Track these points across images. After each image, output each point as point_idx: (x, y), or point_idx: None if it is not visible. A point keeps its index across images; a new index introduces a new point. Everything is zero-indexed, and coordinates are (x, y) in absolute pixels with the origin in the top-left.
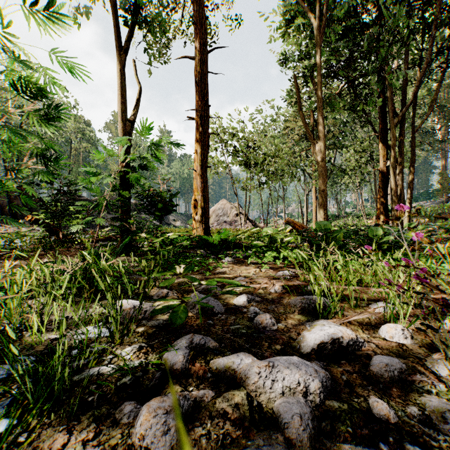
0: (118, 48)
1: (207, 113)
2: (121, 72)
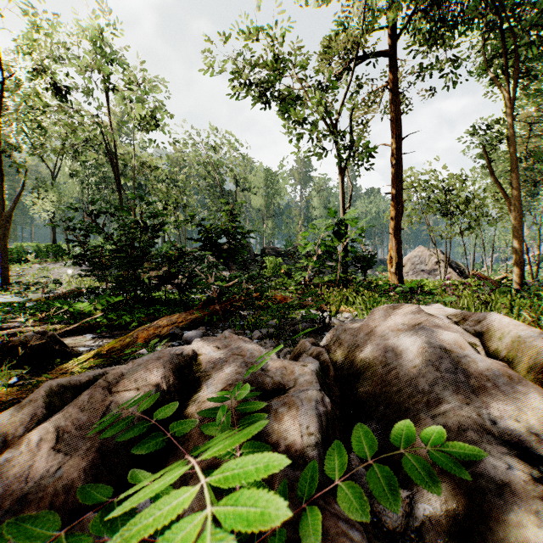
0: (341, 169)
1: (400, 188)
2: (342, 183)
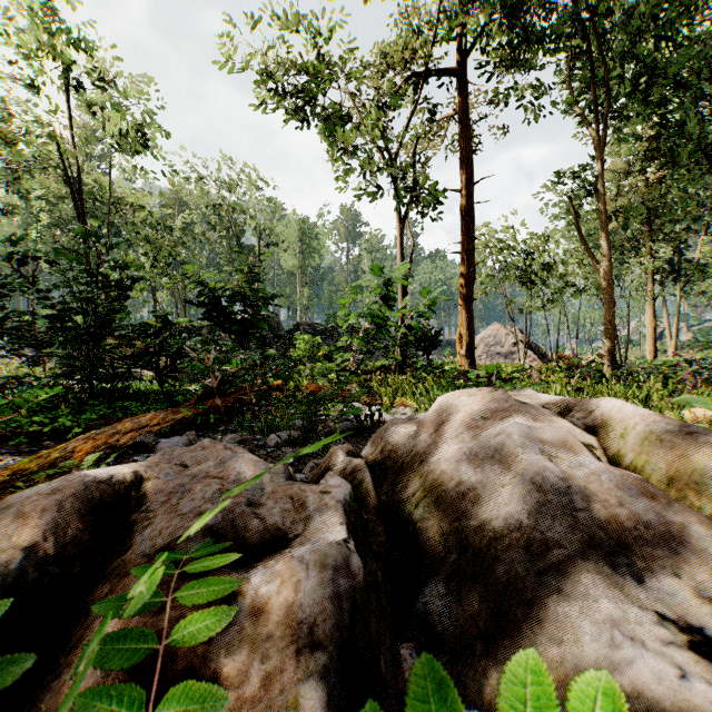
0: (398, 218)
1: (472, 246)
2: (400, 236)
